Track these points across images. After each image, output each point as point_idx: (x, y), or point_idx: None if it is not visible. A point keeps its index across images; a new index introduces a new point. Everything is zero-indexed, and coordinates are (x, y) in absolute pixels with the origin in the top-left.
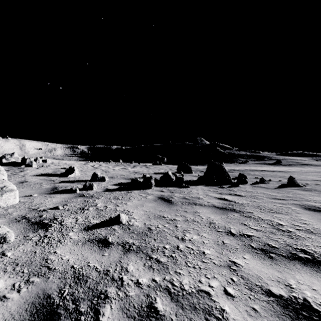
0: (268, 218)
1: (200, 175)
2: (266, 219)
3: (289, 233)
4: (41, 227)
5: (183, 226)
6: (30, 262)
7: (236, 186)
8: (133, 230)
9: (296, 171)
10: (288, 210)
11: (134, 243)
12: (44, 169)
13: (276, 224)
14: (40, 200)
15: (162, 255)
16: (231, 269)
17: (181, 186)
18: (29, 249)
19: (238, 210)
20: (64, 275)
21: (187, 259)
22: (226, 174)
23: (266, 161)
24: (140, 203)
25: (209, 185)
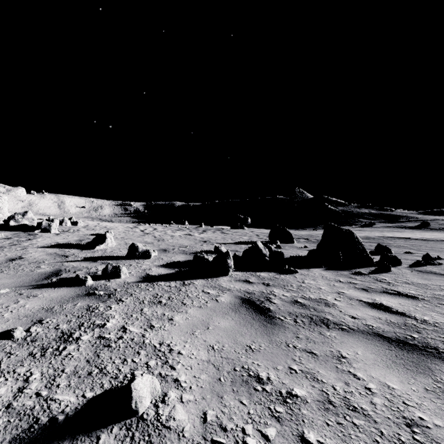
0: None
1: (308, 246)
2: None
3: None
4: None
5: None
6: None
7: (385, 271)
8: None
9: None
10: None
11: None
12: (66, 236)
13: None
14: None
15: None
16: None
17: (282, 269)
18: None
19: None
20: None
21: None
22: (360, 248)
23: (404, 224)
24: (203, 317)
25: (333, 267)
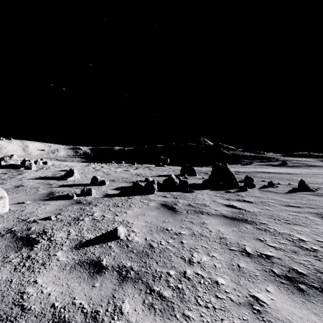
0: (285, 231)
1: (205, 177)
2: (284, 233)
3: (315, 253)
4: (26, 245)
5: (190, 243)
6: (1, 298)
7: (244, 191)
8: (132, 248)
9: (304, 173)
10: (306, 221)
11: (132, 267)
12: (43, 172)
13: (297, 240)
14: (33, 209)
15: (166, 285)
16: (254, 310)
17: (186, 190)
18: (5, 277)
19: (250, 221)
20: (40, 319)
21: (197, 293)
22: (232, 178)
23: (271, 163)
24: (141, 211)
25: (215, 189)
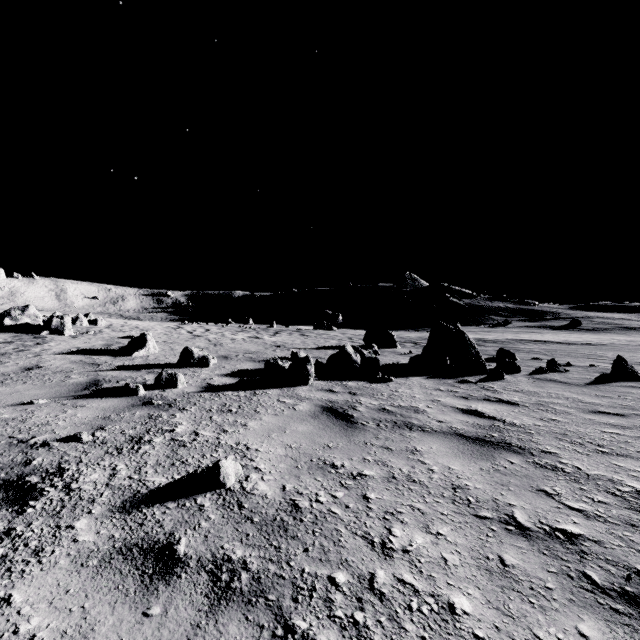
0: (601, 472)
1: (414, 352)
2: (599, 477)
3: None
4: (11, 501)
5: (385, 499)
6: None
7: (497, 379)
8: (250, 511)
9: (619, 343)
10: None
11: (246, 562)
12: (87, 340)
13: (631, 493)
14: (48, 416)
15: (326, 615)
16: None
17: (375, 378)
18: None
19: (518, 447)
20: None
21: (402, 639)
22: (472, 352)
23: (549, 322)
24: (279, 423)
25: (437, 375)
